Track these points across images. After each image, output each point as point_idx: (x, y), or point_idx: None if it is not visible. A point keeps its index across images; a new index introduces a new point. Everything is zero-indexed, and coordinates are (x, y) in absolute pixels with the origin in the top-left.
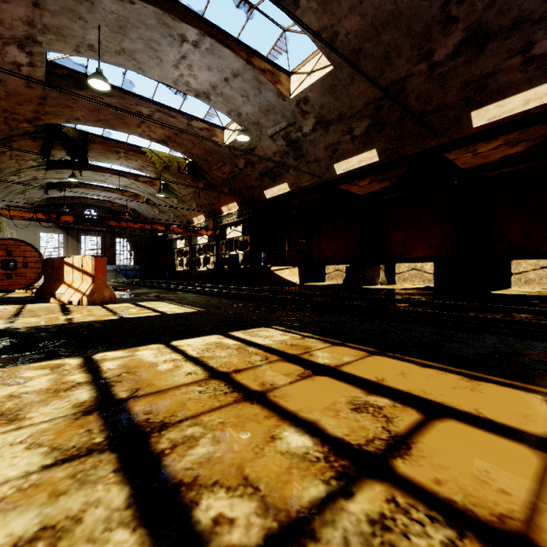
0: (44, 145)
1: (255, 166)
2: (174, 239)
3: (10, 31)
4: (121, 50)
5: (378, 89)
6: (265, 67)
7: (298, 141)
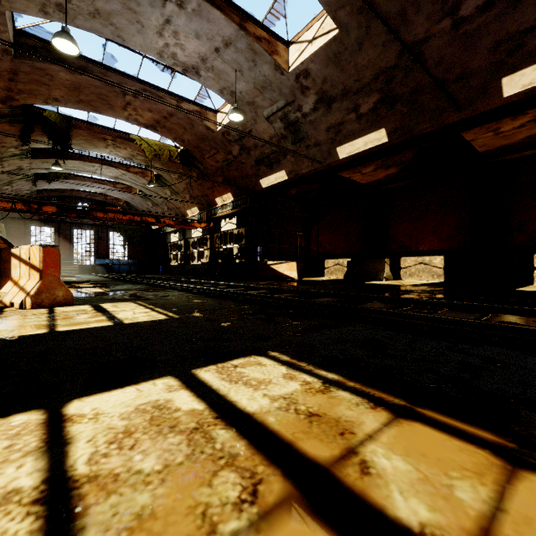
0: (23, 130)
1: (250, 152)
2: (168, 233)
3: None
4: (96, 12)
5: (390, 56)
6: (260, 35)
7: (297, 122)
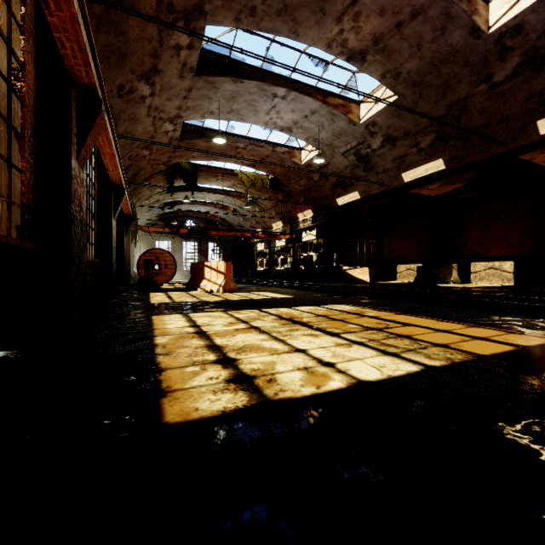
0: (169, 178)
1: (328, 178)
2: (255, 243)
3: (168, 115)
4: (231, 110)
5: (441, 109)
6: (338, 103)
7: (367, 156)
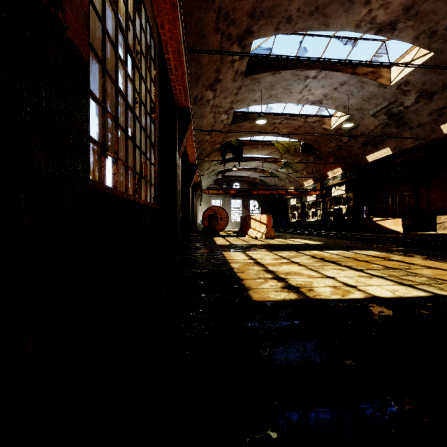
0: (222, 153)
1: (357, 138)
2: (288, 198)
3: (224, 108)
4: (270, 96)
5: None
6: (367, 71)
7: (400, 113)
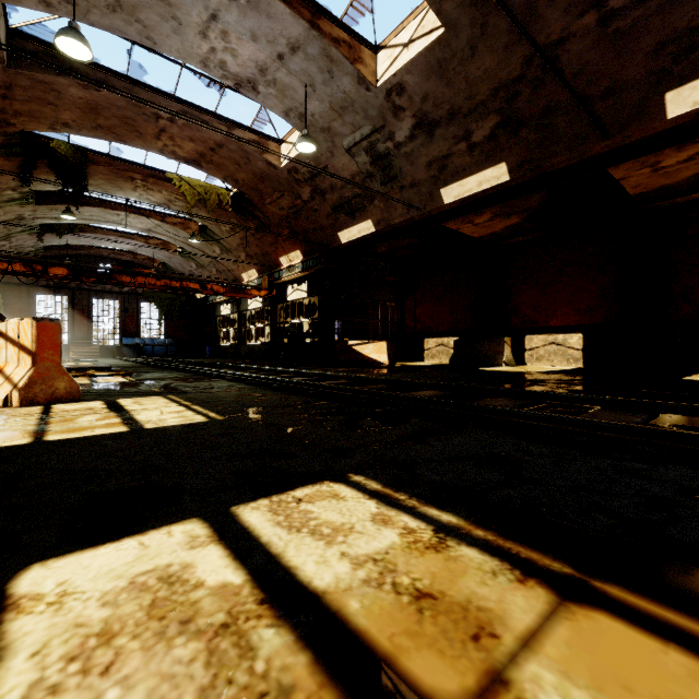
0: (22, 166)
1: (325, 196)
2: (218, 303)
3: None
4: (116, 4)
5: (513, 63)
6: (339, 36)
7: (388, 155)
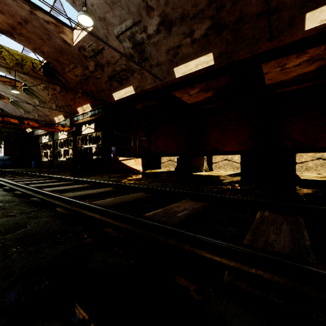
0: None
1: (104, 69)
2: (40, 135)
3: None
4: None
5: None
6: None
7: (143, 43)
